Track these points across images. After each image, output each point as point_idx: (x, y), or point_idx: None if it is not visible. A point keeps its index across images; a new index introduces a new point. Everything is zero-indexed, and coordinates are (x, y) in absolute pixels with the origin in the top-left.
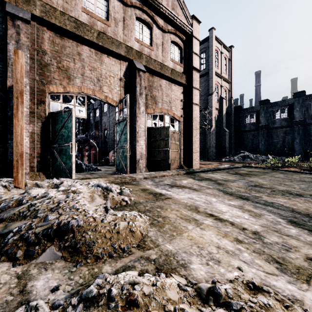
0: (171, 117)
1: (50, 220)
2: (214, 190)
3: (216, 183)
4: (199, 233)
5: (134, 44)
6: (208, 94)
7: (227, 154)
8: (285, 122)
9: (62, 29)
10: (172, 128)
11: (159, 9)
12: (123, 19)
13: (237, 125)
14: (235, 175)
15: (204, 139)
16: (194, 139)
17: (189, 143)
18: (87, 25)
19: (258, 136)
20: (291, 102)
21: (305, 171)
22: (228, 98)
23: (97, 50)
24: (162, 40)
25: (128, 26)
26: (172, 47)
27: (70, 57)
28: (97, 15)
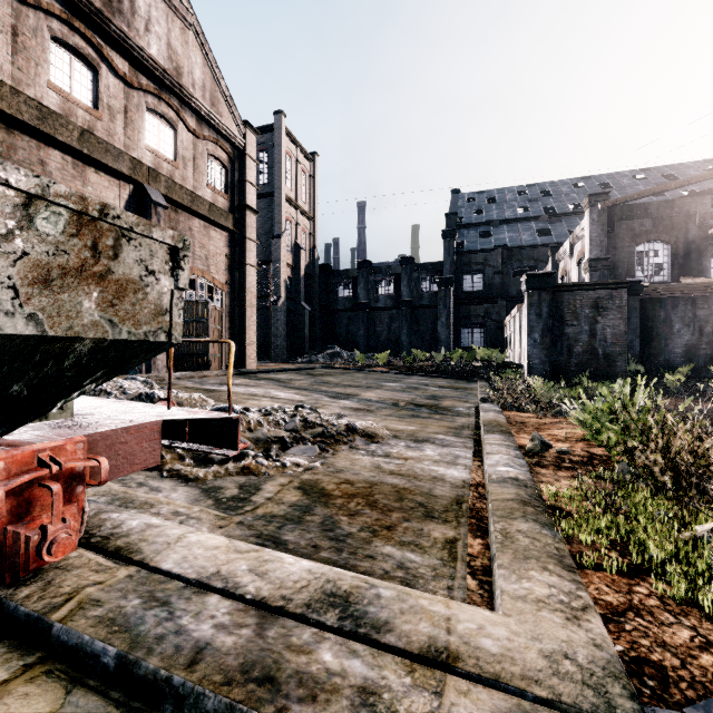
0: (209, 284)
1: (131, 393)
2: (274, 386)
3: (279, 382)
4: (258, 402)
5: (145, 154)
6: (274, 236)
7: (308, 351)
8: (392, 300)
9: (13, 118)
10: (210, 303)
11: (189, 102)
12: (124, 110)
13: (324, 298)
14: (306, 375)
15: (266, 321)
16: (248, 322)
17: (240, 328)
18: (61, 115)
19: (355, 320)
20: (398, 271)
21: (392, 370)
22: (309, 248)
23: (77, 159)
24: (194, 151)
25: (135, 123)
26: (210, 163)
27: (26, 168)
28: (77, 99)
